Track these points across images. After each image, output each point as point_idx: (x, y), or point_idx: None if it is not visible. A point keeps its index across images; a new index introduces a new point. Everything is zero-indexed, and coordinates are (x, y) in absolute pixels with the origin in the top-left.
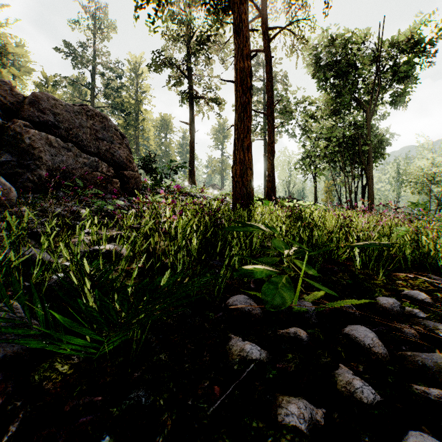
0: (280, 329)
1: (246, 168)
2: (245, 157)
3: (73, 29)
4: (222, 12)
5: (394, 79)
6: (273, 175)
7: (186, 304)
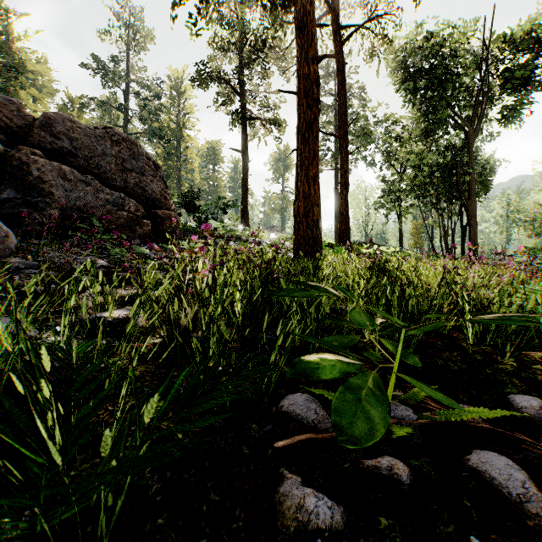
0: (364, 457)
1: (312, 204)
2: (310, 190)
3: (103, 40)
4: (282, 8)
5: (504, 88)
6: (346, 213)
7: (216, 409)
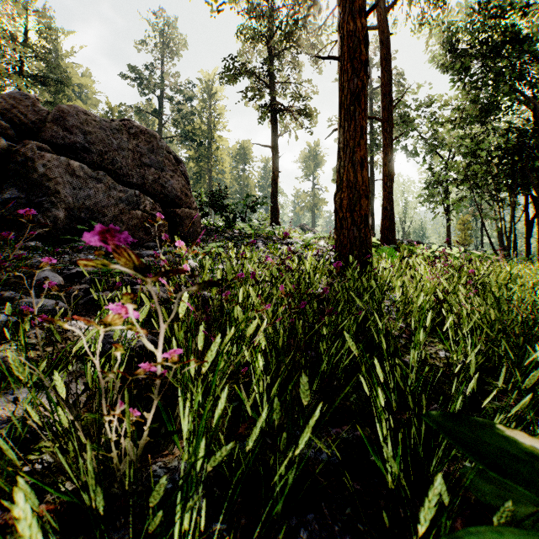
0: None
1: (359, 195)
2: (357, 177)
3: (139, 49)
4: None
5: None
6: (391, 208)
7: None
